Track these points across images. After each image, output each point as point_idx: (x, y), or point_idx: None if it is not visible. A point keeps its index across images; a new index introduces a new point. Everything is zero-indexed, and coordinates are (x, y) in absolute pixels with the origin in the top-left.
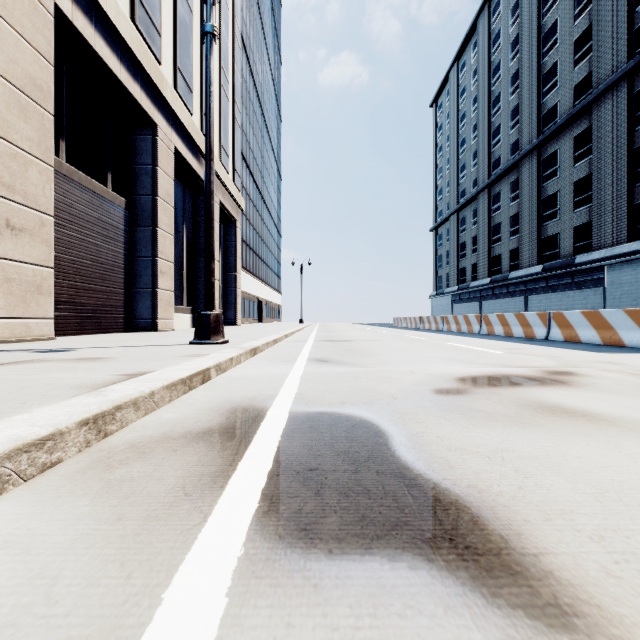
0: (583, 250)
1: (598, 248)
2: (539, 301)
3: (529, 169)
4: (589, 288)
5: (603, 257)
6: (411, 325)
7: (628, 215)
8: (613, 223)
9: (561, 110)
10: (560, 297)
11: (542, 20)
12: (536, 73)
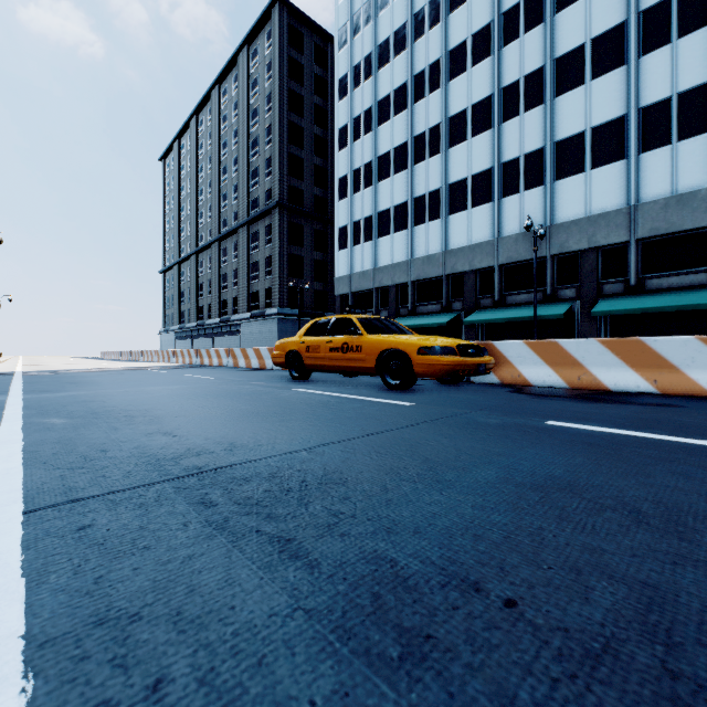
0: (236, 312)
1: (239, 313)
2: (219, 341)
3: (215, 253)
4: (236, 335)
5: (239, 319)
6: (109, 357)
7: (248, 298)
8: (244, 301)
9: (229, 223)
10: (227, 339)
11: (222, 158)
12: (218, 191)
